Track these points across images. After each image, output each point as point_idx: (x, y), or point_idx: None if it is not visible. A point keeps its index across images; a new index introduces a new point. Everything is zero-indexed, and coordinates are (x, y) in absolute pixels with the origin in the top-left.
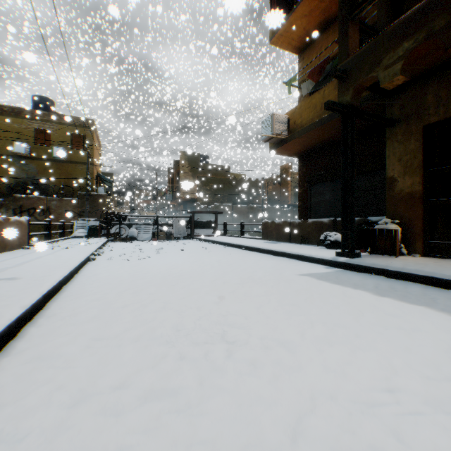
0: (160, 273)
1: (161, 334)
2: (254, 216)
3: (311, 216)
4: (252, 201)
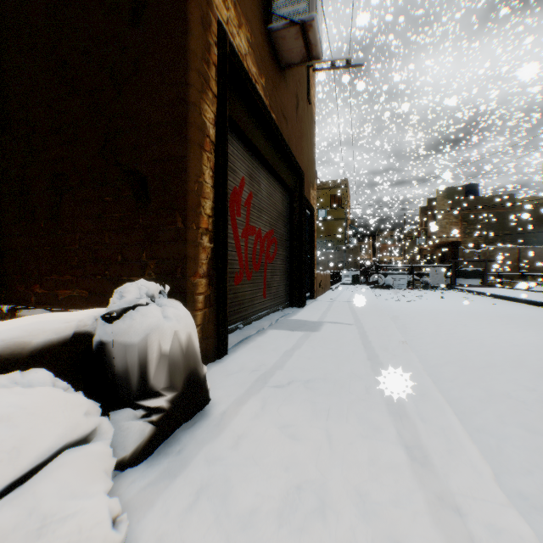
0: (427, 308)
1: (436, 321)
2: None
3: None
4: None
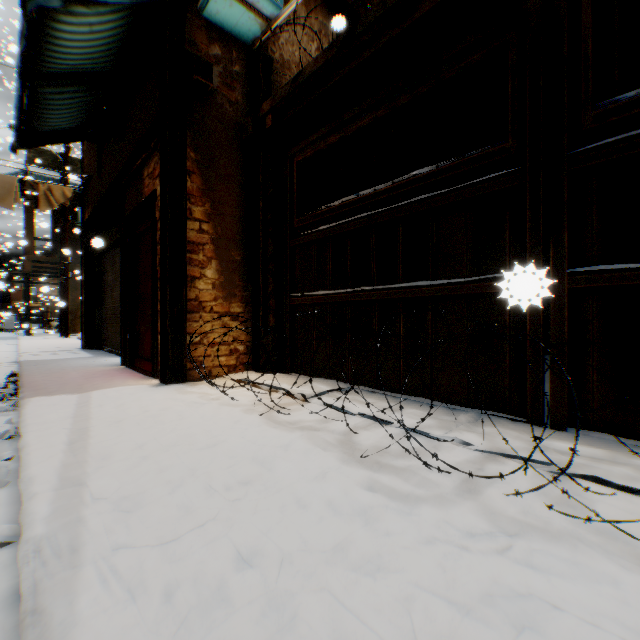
0: None
1: None
2: None
3: None
4: None
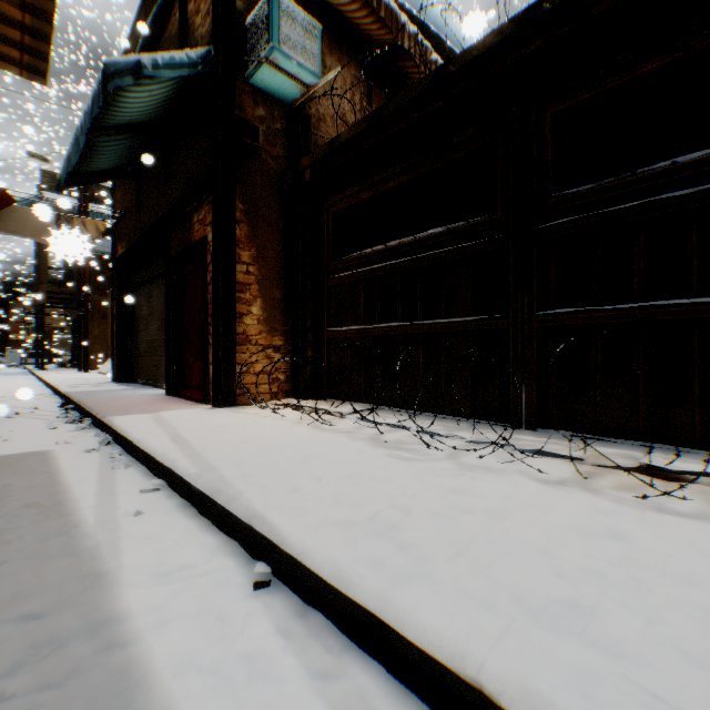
0: None
1: None
2: None
3: None
4: None
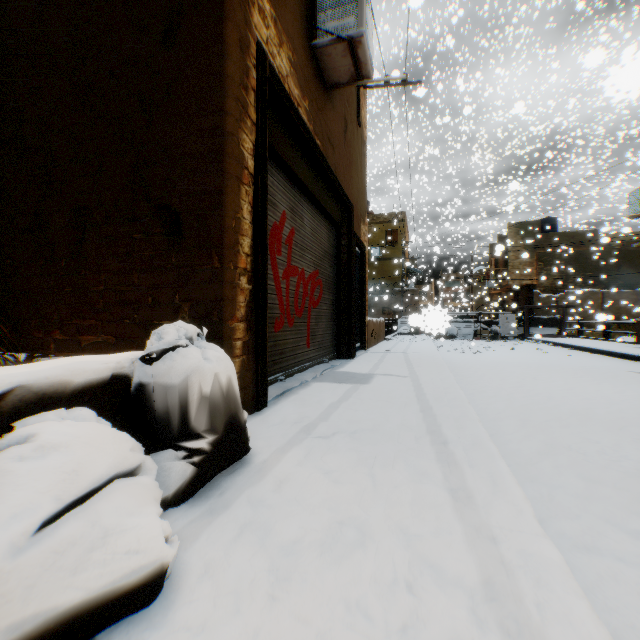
0: (494, 360)
1: (502, 374)
2: None
3: None
4: None
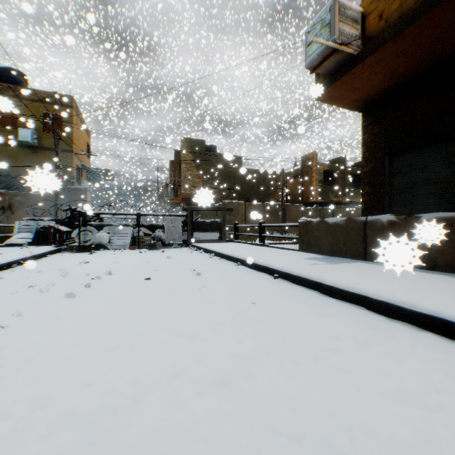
0: None
1: None
2: (271, 216)
3: (392, 211)
4: (268, 199)
